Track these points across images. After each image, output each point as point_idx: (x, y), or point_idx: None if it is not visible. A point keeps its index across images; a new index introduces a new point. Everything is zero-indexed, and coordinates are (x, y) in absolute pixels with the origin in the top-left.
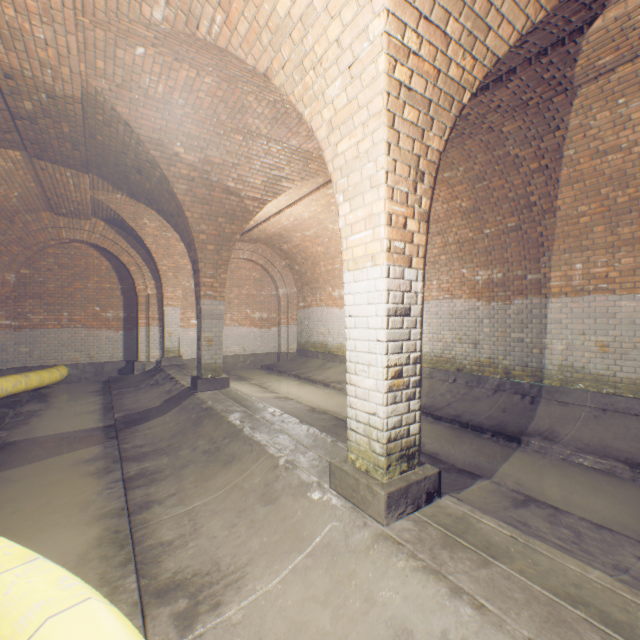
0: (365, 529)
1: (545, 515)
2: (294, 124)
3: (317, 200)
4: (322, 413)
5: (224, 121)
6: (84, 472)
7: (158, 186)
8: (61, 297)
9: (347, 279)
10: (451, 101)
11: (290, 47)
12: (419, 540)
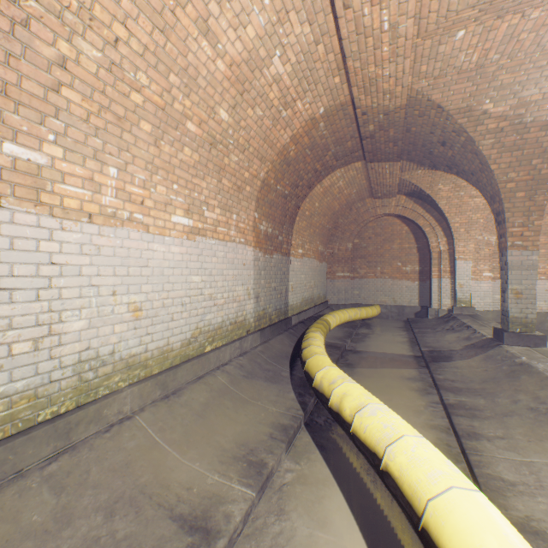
0: None
1: None
2: None
3: None
4: None
5: None
6: (408, 386)
7: (459, 150)
8: (375, 256)
9: None
10: None
11: None
12: None
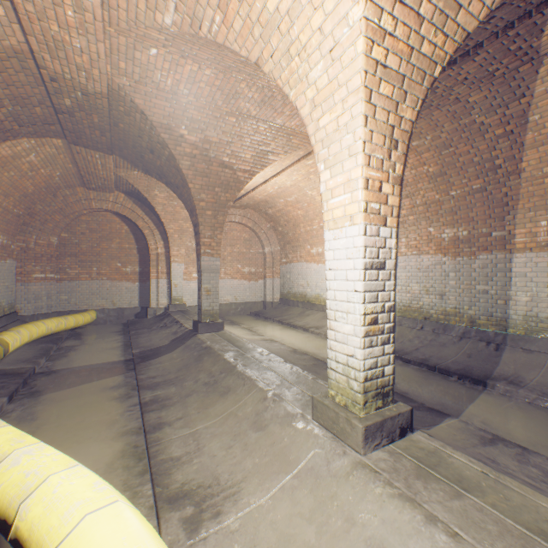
0: (345, 457)
1: (513, 454)
2: (279, 105)
3: (298, 170)
4: (303, 354)
5: (220, 106)
6: (110, 397)
7: (167, 163)
8: (91, 255)
9: (327, 237)
10: (423, 75)
11: (278, 38)
12: (394, 470)
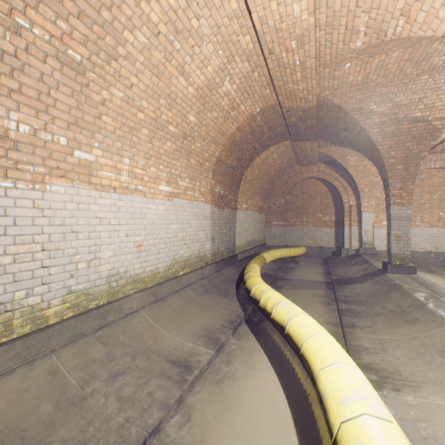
0: None
1: None
2: None
3: None
4: None
5: (409, 73)
6: (317, 300)
7: (357, 135)
8: (302, 209)
9: None
10: None
11: None
12: None
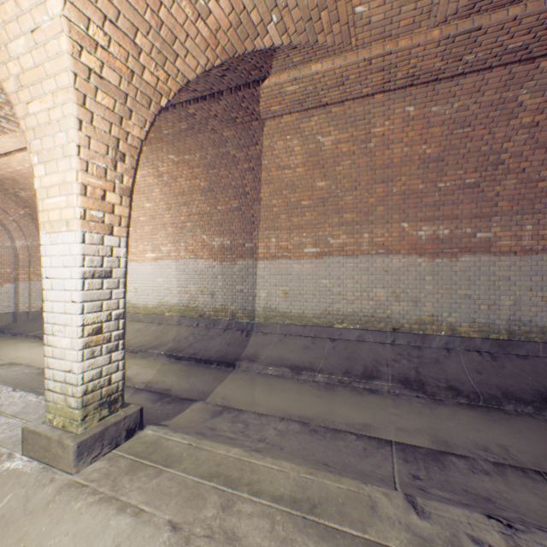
0: (51, 485)
1: (231, 417)
2: None
3: None
4: None
5: None
6: None
7: None
8: None
9: (45, 241)
10: (150, 100)
11: None
12: (107, 475)
